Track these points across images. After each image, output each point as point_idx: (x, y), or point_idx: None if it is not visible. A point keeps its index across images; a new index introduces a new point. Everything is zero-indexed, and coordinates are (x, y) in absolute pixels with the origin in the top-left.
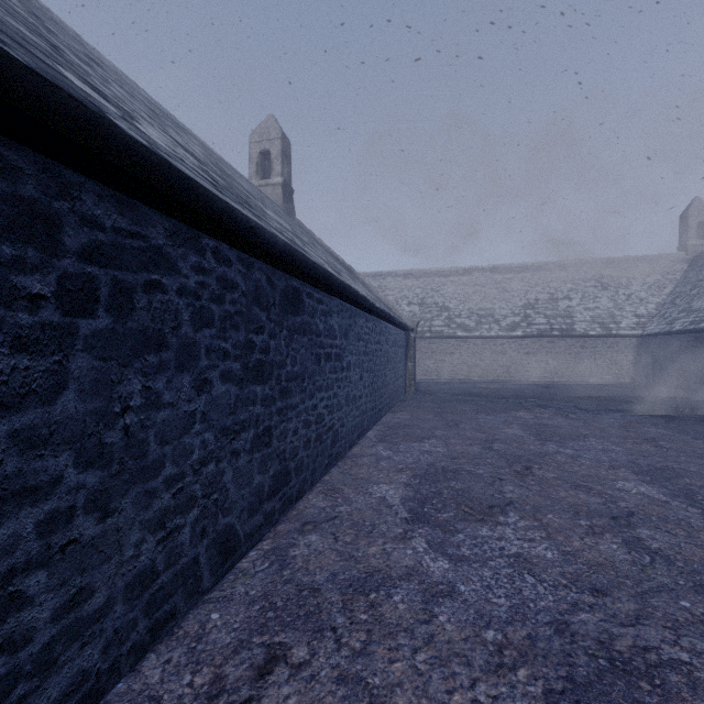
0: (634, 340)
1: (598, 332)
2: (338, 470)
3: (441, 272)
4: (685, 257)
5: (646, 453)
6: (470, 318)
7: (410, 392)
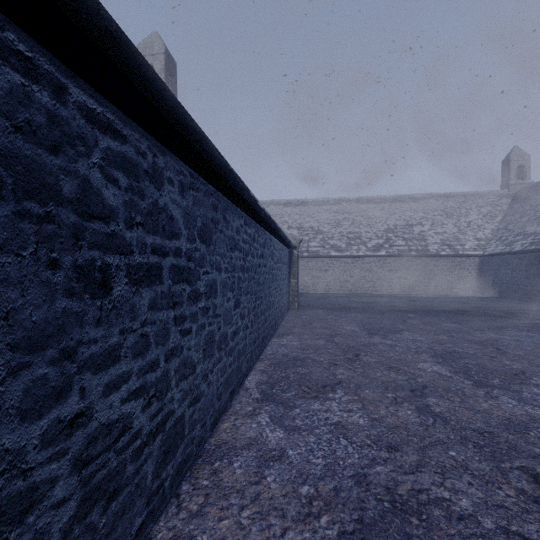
0: (476, 259)
1: (448, 253)
2: (172, 523)
3: (315, 201)
4: (508, 193)
5: None
6: (341, 240)
7: (294, 308)
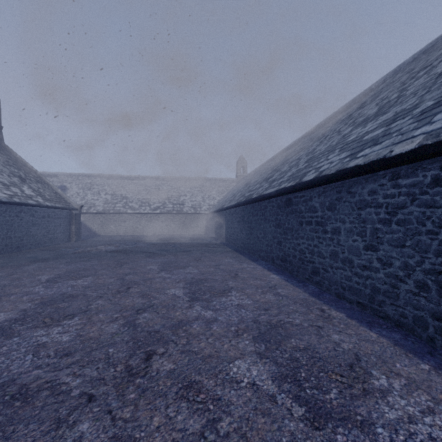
0: (206, 215)
1: (192, 212)
2: None
3: (130, 177)
4: (236, 180)
5: (102, 253)
6: (137, 203)
7: (73, 240)
